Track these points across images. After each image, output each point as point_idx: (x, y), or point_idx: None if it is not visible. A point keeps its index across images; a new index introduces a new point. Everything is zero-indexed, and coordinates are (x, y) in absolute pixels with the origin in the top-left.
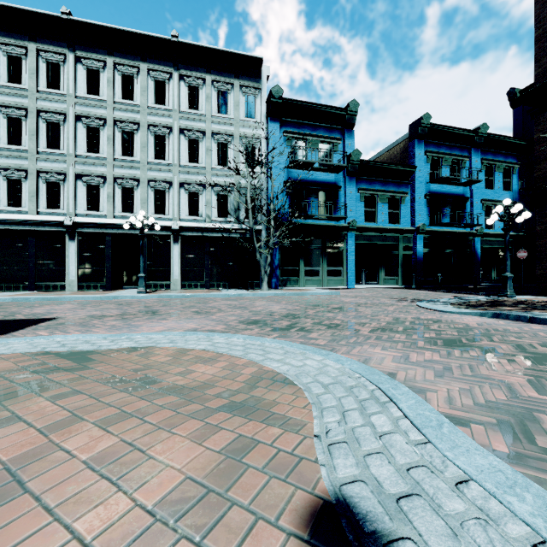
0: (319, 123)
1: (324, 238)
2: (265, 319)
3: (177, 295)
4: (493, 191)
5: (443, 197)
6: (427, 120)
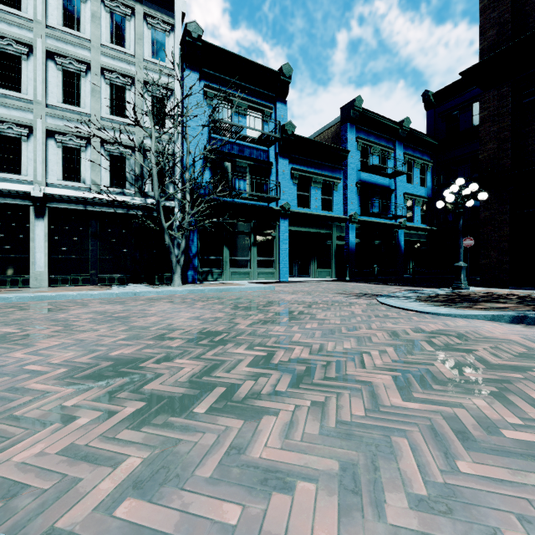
0: (247, 85)
1: (253, 223)
2: (145, 353)
3: (21, 296)
4: (413, 185)
5: (372, 186)
6: (360, 103)
